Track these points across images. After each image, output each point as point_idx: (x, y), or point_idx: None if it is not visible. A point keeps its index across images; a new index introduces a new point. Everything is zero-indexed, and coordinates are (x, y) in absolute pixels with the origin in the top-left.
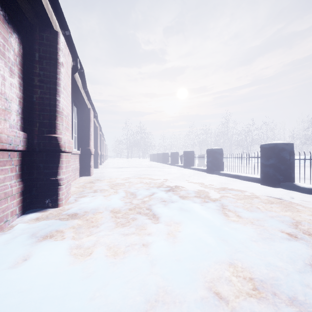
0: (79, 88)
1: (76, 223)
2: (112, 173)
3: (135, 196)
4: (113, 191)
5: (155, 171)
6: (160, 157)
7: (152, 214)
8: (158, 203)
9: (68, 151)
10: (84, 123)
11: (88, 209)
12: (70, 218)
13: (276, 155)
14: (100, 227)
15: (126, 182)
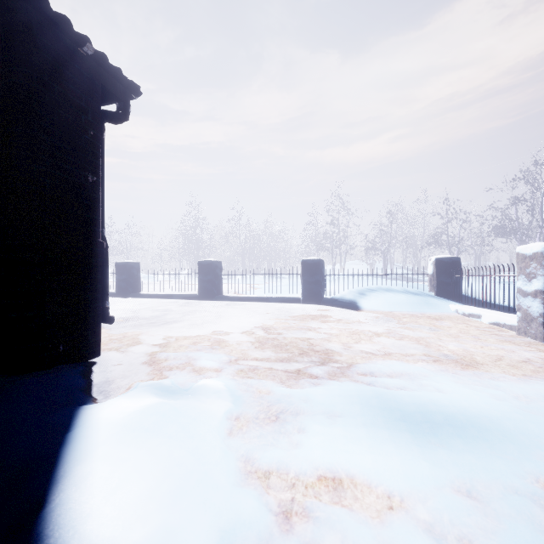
0: None
1: None
2: None
3: None
4: None
5: None
6: None
7: None
8: None
9: None
10: None
11: None
12: None
13: (127, 272)
14: None
15: None
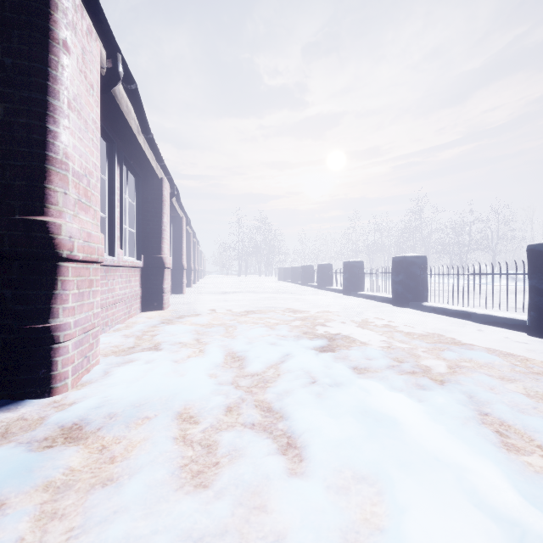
0: (133, 130)
1: (64, 466)
2: (206, 305)
3: (244, 364)
4: (197, 349)
5: (288, 301)
6: (297, 273)
7: (286, 433)
8: (300, 388)
9: (85, 259)
10: (151, 207)
11: (121, 408)
12: (62, 440)
13: None
14: (123, 491)
15: (230, 325)
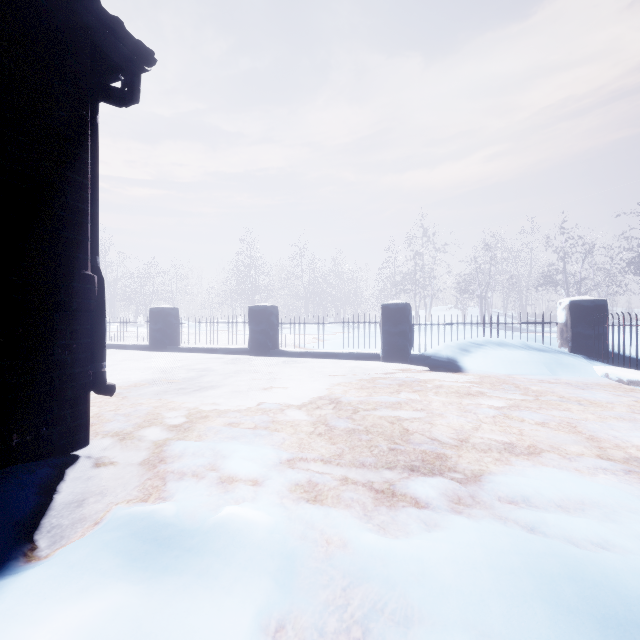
0: None
1: None
2: None
3: None
4: None
5: None
6: None
7: None
8: None
9: None
10: None
11: None
12: None
13: (163, 320)
14: None
15: None
